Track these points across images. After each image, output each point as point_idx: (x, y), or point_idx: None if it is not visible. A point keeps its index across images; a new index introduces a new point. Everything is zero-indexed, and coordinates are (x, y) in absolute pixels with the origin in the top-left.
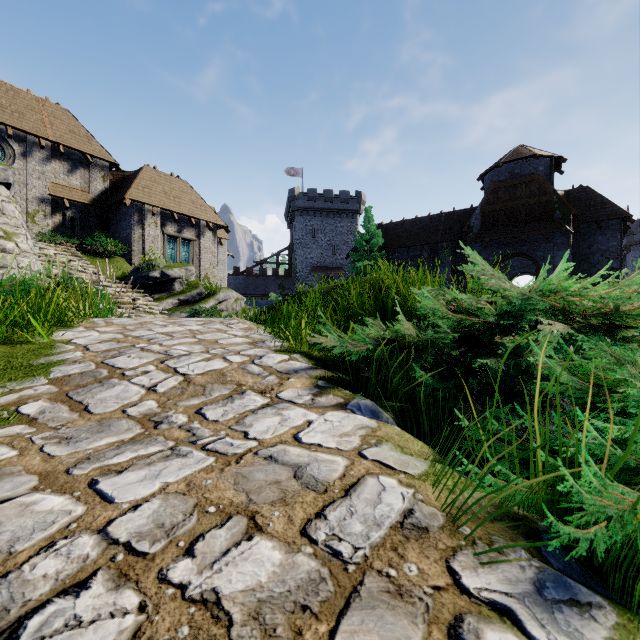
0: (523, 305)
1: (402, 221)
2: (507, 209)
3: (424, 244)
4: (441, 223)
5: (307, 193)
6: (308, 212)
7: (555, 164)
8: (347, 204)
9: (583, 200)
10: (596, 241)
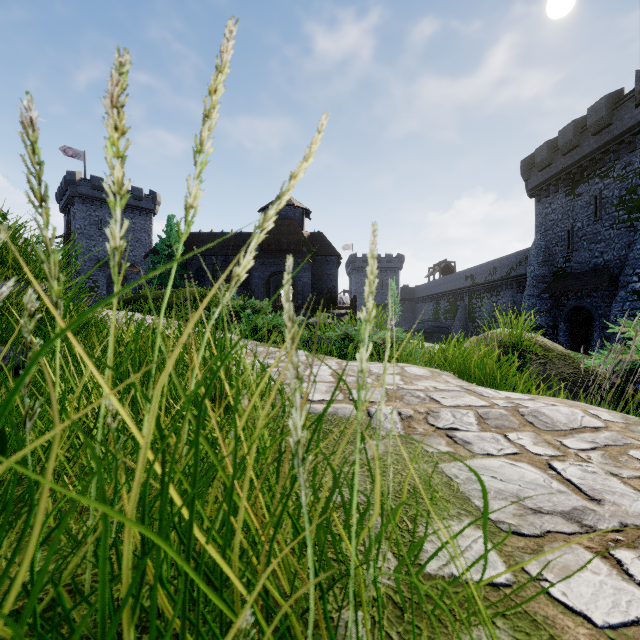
0: (244, 306)
1: (199, 232)
2: (276, 240)
3: (218, 255)
4: (232, 240)
5: (92, 181)
6: (93, 201)
7: (306, 213)
8: (141, 201)
9: (319, 241)
10: (325, 268)
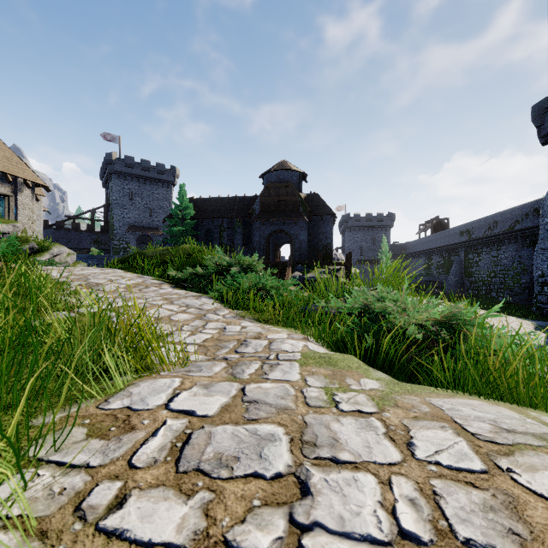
0: (231, 263)
1: (209, 198)
2: (275, 201)
3: (224, 218)
4: (236, 204)
5: (125, 159)
6: (126, 176)
7: (303, 176)
8: (163, 175)
9: (315, 201)
10: (321, 227)
